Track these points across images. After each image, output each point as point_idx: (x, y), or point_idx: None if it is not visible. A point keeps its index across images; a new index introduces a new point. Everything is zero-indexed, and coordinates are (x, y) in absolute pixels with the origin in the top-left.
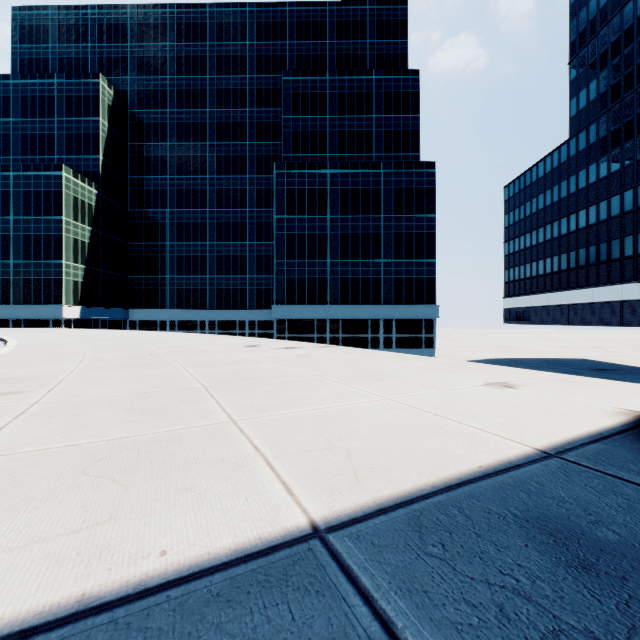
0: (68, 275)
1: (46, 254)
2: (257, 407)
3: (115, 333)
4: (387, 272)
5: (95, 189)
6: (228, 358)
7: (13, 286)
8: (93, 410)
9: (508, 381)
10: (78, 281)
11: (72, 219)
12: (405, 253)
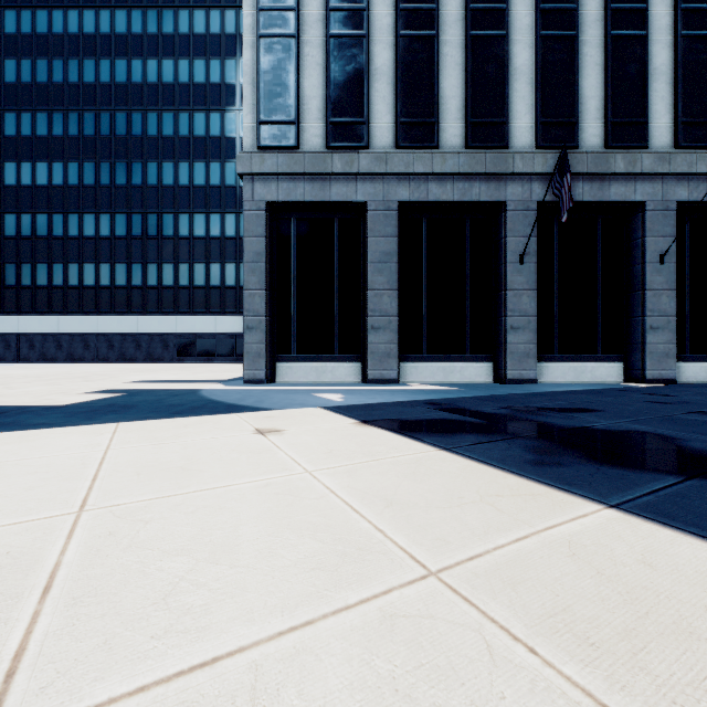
0: None
1: None
2: (347, 559)
3: None
4: None
5: None
6: None
7: None
8: None
9: (255, 427)
10: None
11: None
12: None
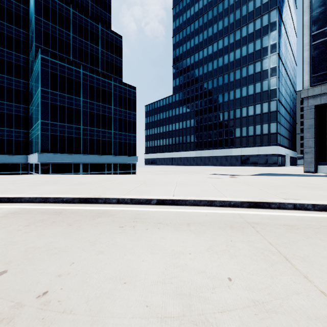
0: None
1: None
2: None
3: None
4: (115, 138)
5: None
6: (280, 182)
7: None
8: None
9: None
10: None
11: None
12: (123, 129)
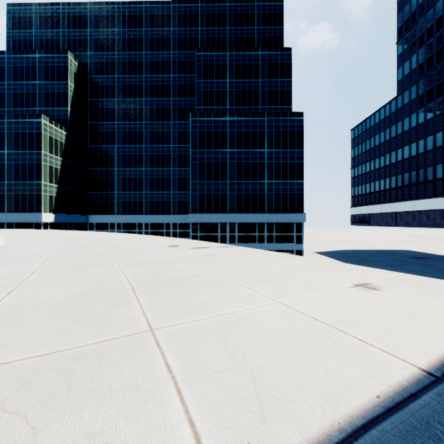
0: (45, 191)
1: (30, 177)
2: (173, 312)
3: (77, 234)
4: (269, 189)
5: (65, 131)
6: (154, 258)
7: (7, 199)
8: (37, 316)
9: (371, 282)
10: (53, 196)
11: (48, 152)
12: (282, 176)
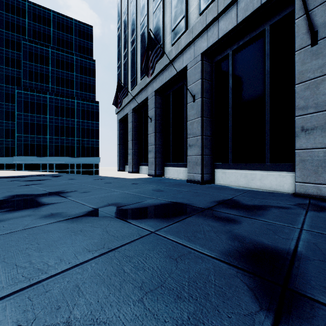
0: None
1: None
2: None
3: None
4: (78, 143)
5: None
6: None
7: None
8: None
9: (39, 173)
10: None
11: None
12: (86, 136)
